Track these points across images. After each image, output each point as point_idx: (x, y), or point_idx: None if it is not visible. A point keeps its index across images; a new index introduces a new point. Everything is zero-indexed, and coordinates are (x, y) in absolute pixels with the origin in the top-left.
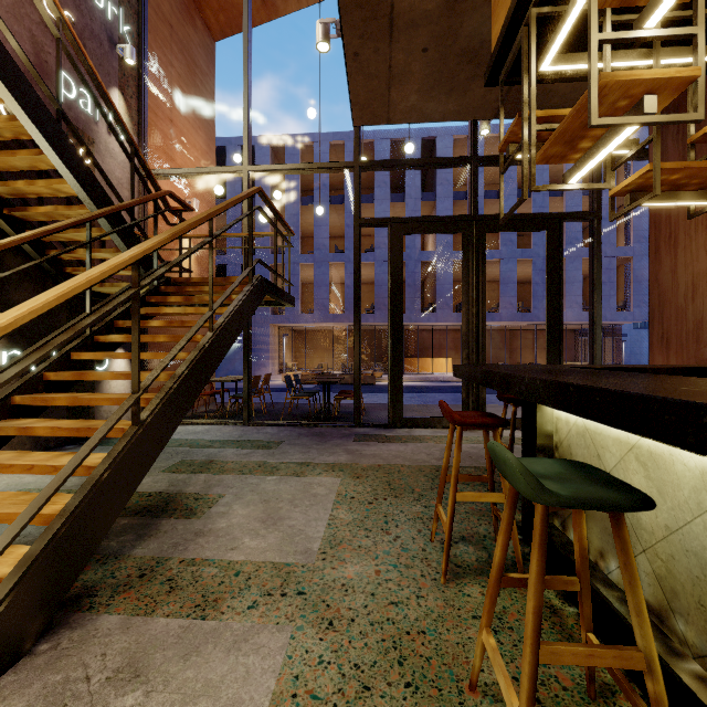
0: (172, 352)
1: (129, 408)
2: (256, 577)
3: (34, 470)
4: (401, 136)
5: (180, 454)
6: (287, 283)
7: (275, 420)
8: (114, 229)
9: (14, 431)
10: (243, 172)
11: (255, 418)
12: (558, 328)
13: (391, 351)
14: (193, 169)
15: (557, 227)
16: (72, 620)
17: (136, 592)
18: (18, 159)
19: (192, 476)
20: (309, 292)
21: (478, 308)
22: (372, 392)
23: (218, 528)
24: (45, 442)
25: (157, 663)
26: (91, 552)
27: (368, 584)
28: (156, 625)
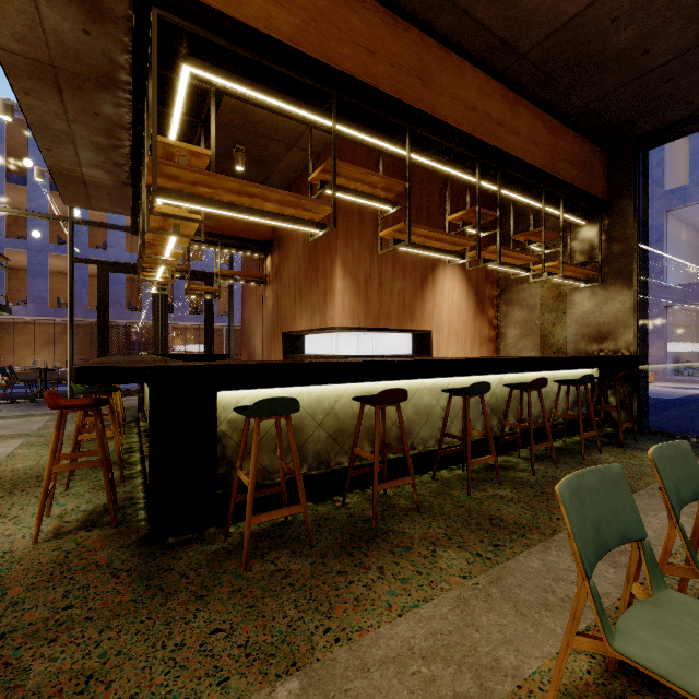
0: None
1: None
2: (5, 436)
3: None
4: None
5: None
6: (5, 298)
7: None
8: None
9: None
10: None
11: None
12: (211, 336)
13: (99, 348)
14: None
15: (210, 280)
16: None
17: None
18: None
19: None
20: (20, 278)
21: (163, 323)
22: None
23: None
24: None
25: None
26: None
27: None
28: None
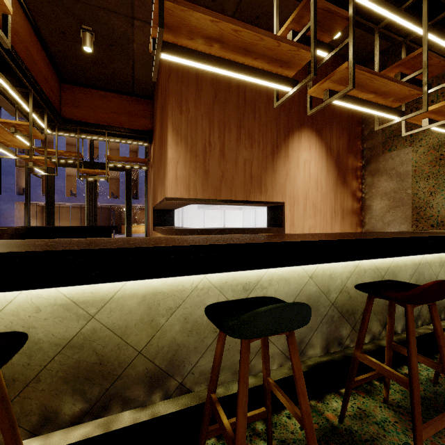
0: None
1: None
2: None
3: None
4: None
5: None
6: None
7: None
8: None
9: None
10: None
11: None
12: (130, 212)
13: (47, 221)
14: None
15: (129, 170)
16: None
17: None
18: None
19: None
20: None
21: (94, 203)
22: None
23: None
24: None
25: None
26: None
27: None
28: None
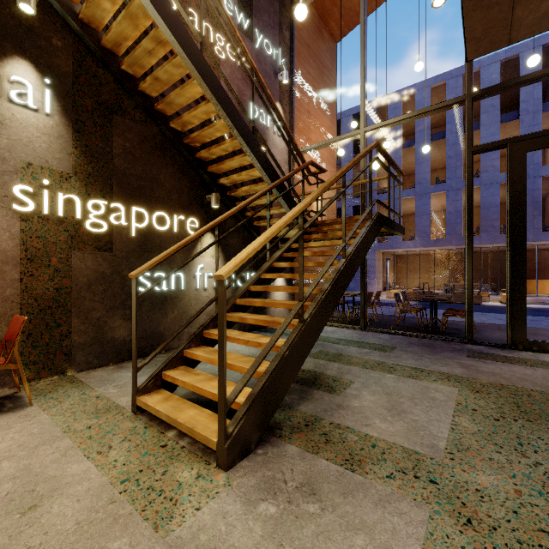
0: (321, 274)
1: (298, 310)
2: (389, 453)
3: (249, 343)
4: (514, 53)
5: (318, 346)
6: (398, 216)
7: (386, 328)
8: (281, 193)
9: (238, 319)
10: (360, 134)
11: (369, 325)
12: None
13: (510, 272)
14: (324, 142)
15: None
16: (271, 440)
17: (305, 435)
18: (234, 162)
19: (329, 363)
20: (410, 221)
21: None
22: (479, 312)
23: (353, 406)
24: (244, 327)
25: (325, 490)
26: (279, 401)
27: (507, 500)
28: (320, 463)
